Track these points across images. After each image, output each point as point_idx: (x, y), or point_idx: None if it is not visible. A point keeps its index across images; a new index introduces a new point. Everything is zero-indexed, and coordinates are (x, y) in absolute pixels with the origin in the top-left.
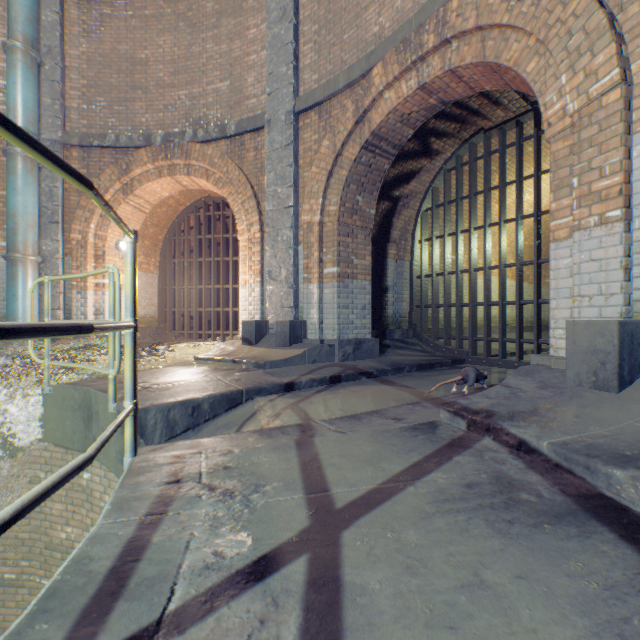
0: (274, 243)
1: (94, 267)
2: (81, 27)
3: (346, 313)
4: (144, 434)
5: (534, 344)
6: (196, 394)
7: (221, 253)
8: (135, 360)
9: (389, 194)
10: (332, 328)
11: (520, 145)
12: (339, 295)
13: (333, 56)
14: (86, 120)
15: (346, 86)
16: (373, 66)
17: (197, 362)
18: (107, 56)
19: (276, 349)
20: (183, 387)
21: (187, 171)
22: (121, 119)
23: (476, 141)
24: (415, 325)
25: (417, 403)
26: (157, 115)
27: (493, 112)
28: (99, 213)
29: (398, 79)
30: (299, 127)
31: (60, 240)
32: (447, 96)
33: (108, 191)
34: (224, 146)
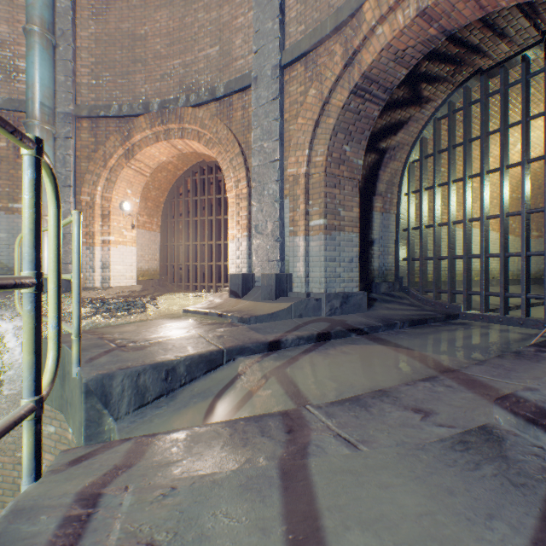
0: (260, 197)
1: (101, 225)
2: (90, 11)
3: (333, 266)
4: (108, 403)
5: (545, 300)
6: (172, 355)
7: (214, 212)
8: (37, 334)
9: (375, 146)
10: (318, 281)
11: (526, 82)
12: (326, 248)
13: (319, 3)
14: (94, 94)
15: (334, 30)
16: (364, 2)
17: (185, 314)
18: (112, 35)
19: (262, 302)
20: (160, 346)
21: (181, 134)
22: (124, 91)
23: (471, 84)
24: (401, 278)
25: (435, 379)
26: (154, 85)
27: (495, 47)
28: (105, 177)
29: (393, 9)
30: (285, 81)
31: (72, 202)
32: (450, 22)
33: (112, 156)
34: (214, 108)
